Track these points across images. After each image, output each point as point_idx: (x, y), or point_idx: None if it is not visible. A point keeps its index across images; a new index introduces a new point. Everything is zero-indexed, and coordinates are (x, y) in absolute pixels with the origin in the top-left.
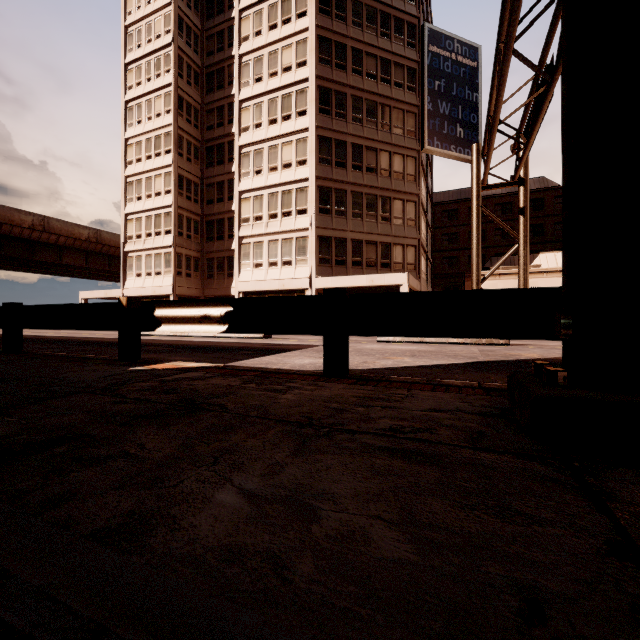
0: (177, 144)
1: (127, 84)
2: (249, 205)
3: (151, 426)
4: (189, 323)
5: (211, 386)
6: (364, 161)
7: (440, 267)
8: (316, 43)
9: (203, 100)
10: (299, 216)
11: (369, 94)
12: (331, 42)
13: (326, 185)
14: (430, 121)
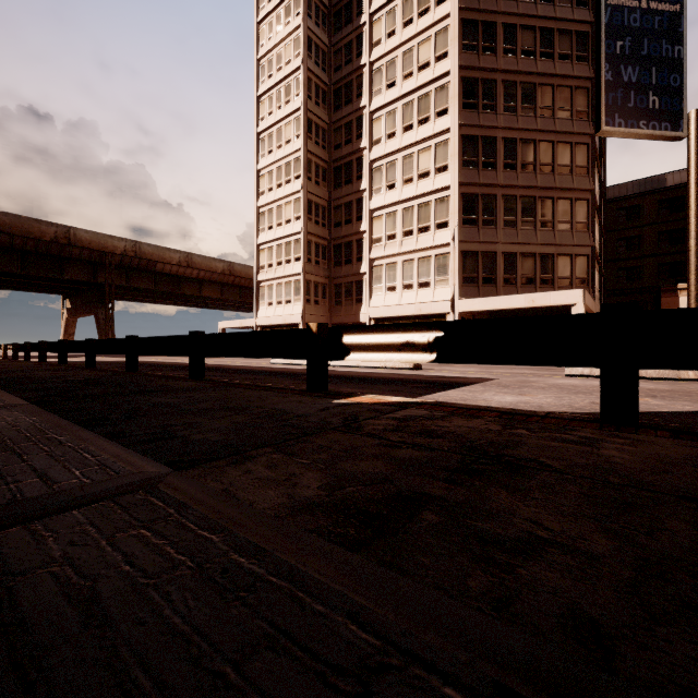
0: (306, 168)
1: (259, 116)
2: (381, 224)
3: (494, 488)
4: (384, 351)
5: (468, 429)
6: (518, 157)
7: (614, 281)
8: (459, 29)
9: (331, 119)
10: (438, 230)
11: (525, 75)
12: (477, 23)
13: (471, 191)
14: (609, 94)
